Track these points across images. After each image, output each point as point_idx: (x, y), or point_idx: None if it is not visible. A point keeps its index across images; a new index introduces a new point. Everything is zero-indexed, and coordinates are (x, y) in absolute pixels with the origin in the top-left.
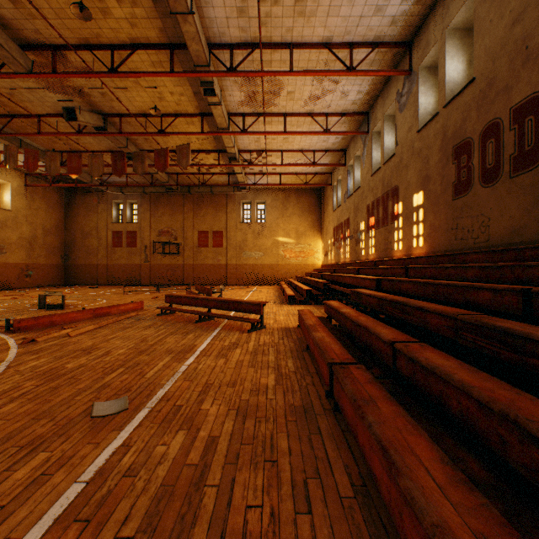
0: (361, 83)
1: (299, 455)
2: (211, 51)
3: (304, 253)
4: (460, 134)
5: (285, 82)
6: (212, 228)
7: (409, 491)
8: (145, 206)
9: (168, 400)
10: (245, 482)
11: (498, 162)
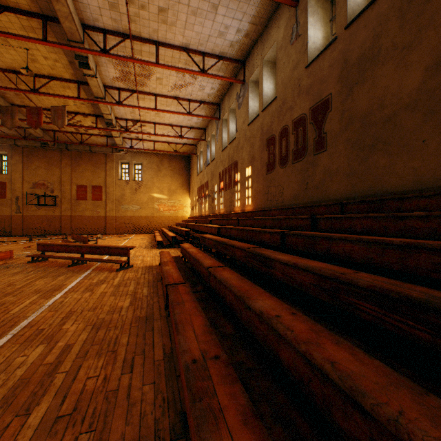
0: (213, 82)
1: (134, 344)
2: (86, 31)
3: (175, 207)
4: (270, 131)
5: (155, 70)
6: (91, 183)
7: (179, 340)
8: (16, 158)
9: (31, 327)
10: (89, 366)
11: (287, 153)
